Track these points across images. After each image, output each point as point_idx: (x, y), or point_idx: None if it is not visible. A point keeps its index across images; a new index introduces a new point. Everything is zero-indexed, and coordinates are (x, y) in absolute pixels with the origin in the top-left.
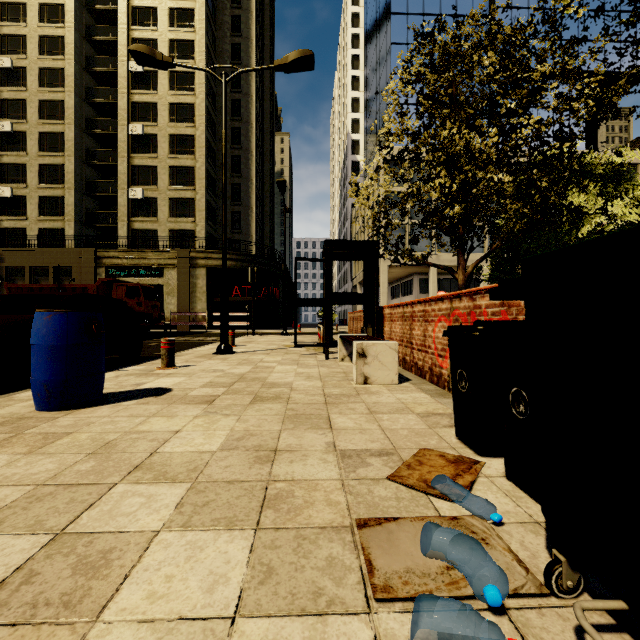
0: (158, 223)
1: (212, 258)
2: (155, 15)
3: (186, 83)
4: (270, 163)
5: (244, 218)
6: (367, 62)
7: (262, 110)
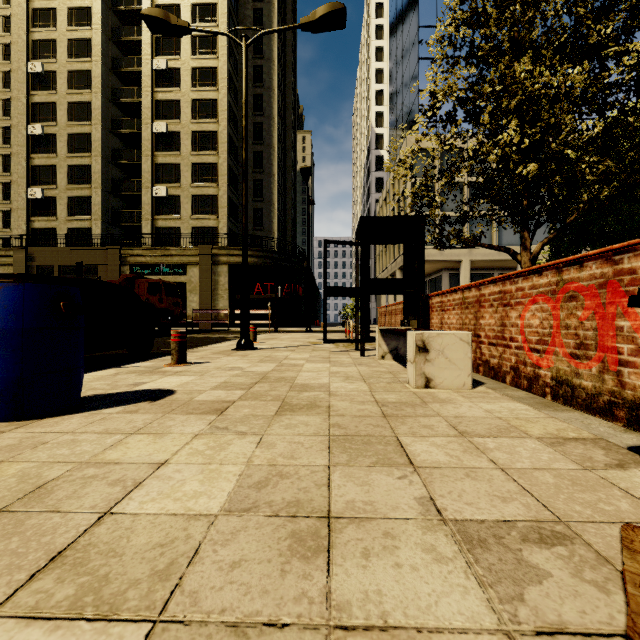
0: (181, 221)
1: (234, 255)
2: (178, 12)
3: (208, 79)
4: (292, 160)
5: (266, 214)
6: (392, 51)
7: (284, 105)
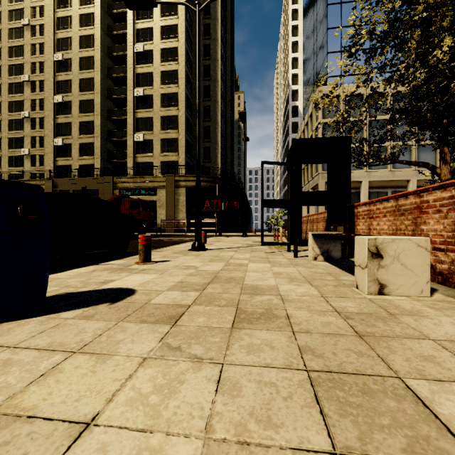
0: (153, 157)
1: (190, 180)
2: (151, 10)
3: (172, 56)
4: (231, 112)
5: (212, 151)
6: (305, 26)
7: (225, 72)
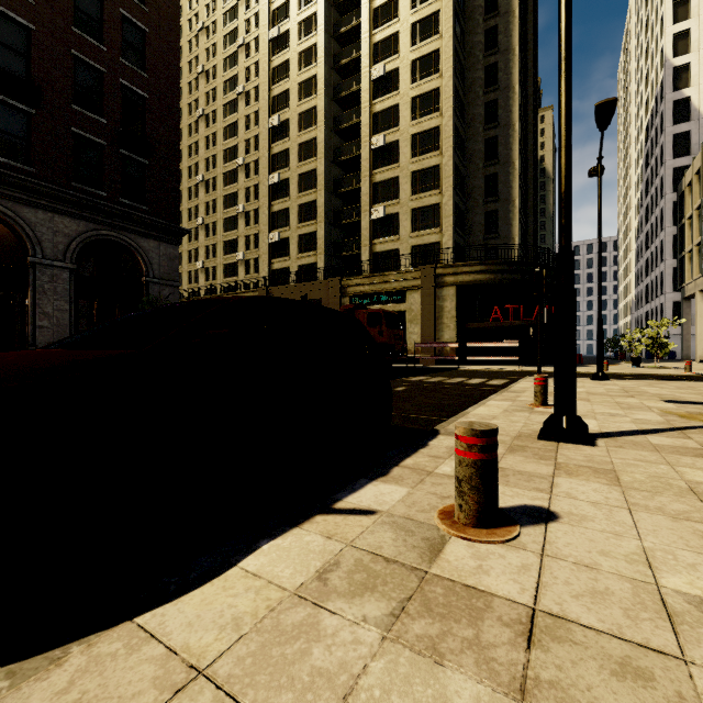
0: (399, 241)
1: (462, 273)
2: (396, 5)
3: (430, 67)
4: (532, 143)
5: (502, 217)
6: None
7: (524, 71)
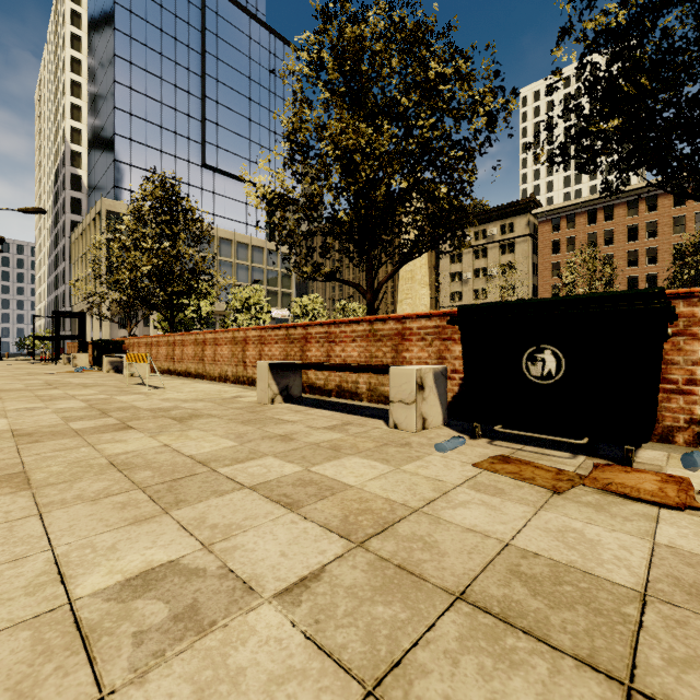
0: None
1: None
2: None
3: None
4: None
5: None
6: (91, 91)
7: None
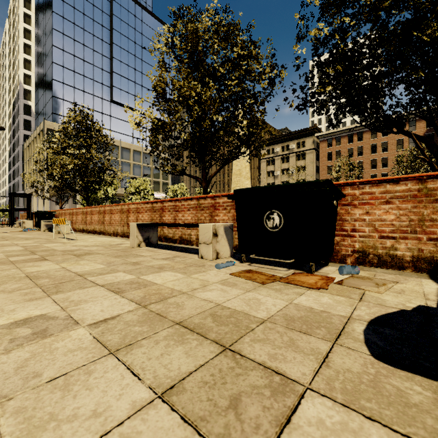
0: None
1: None
2: None
3: None
4: None
5: None
6: (37, 51)
7: None
